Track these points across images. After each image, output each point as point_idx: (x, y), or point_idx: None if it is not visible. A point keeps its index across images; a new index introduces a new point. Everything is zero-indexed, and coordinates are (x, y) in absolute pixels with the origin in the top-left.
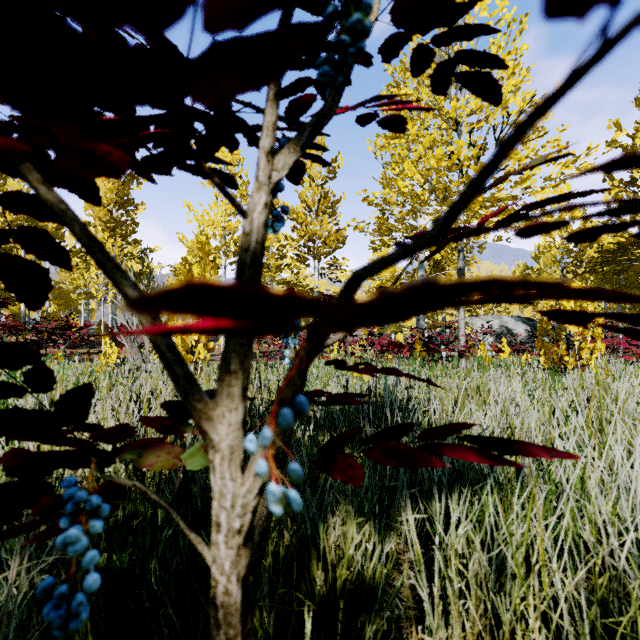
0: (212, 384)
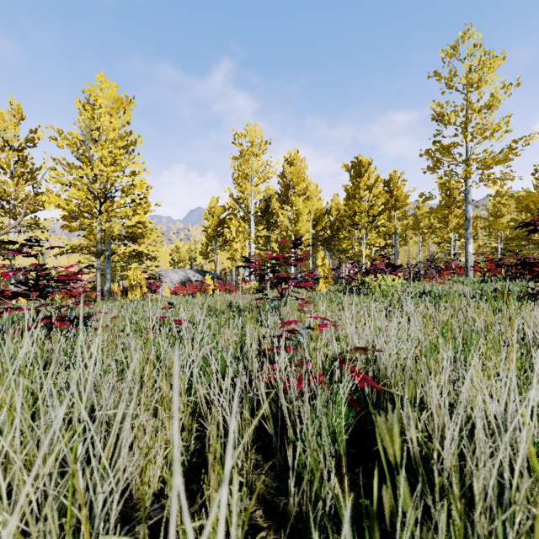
0: None
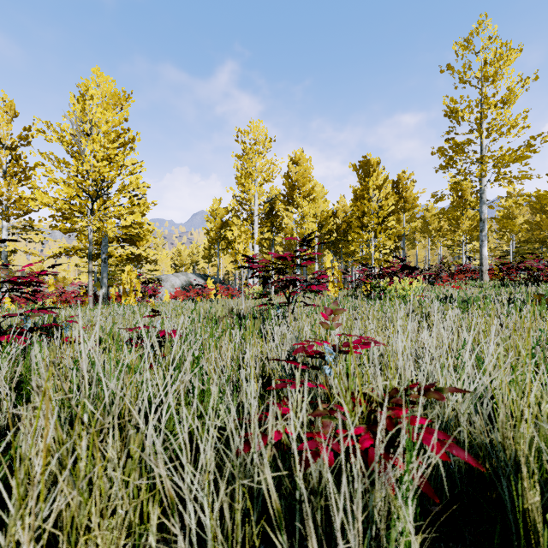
0: None
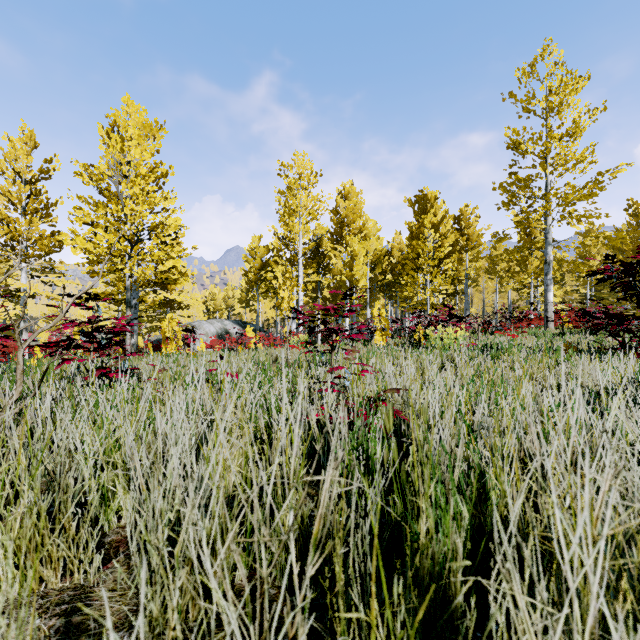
0: None
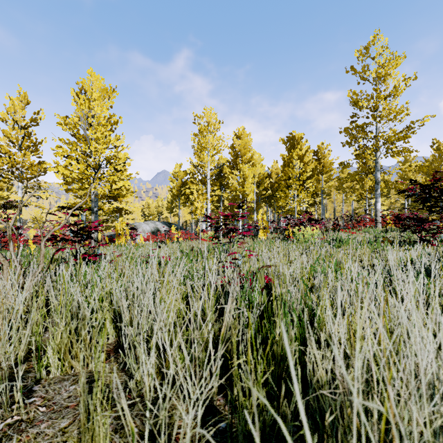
0: None
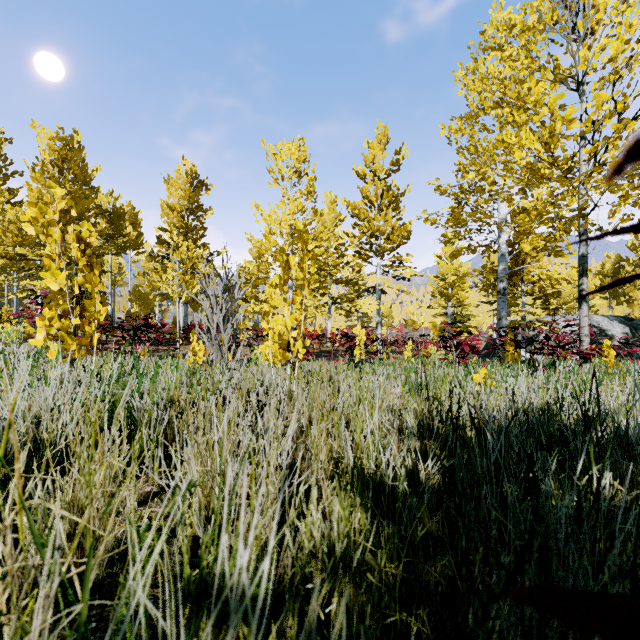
0: (332, 388)
